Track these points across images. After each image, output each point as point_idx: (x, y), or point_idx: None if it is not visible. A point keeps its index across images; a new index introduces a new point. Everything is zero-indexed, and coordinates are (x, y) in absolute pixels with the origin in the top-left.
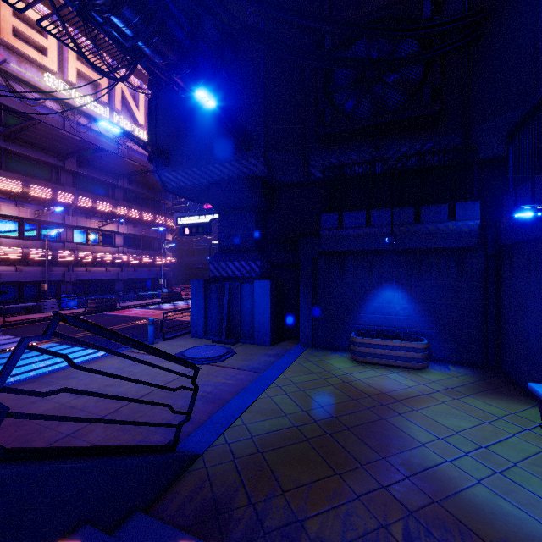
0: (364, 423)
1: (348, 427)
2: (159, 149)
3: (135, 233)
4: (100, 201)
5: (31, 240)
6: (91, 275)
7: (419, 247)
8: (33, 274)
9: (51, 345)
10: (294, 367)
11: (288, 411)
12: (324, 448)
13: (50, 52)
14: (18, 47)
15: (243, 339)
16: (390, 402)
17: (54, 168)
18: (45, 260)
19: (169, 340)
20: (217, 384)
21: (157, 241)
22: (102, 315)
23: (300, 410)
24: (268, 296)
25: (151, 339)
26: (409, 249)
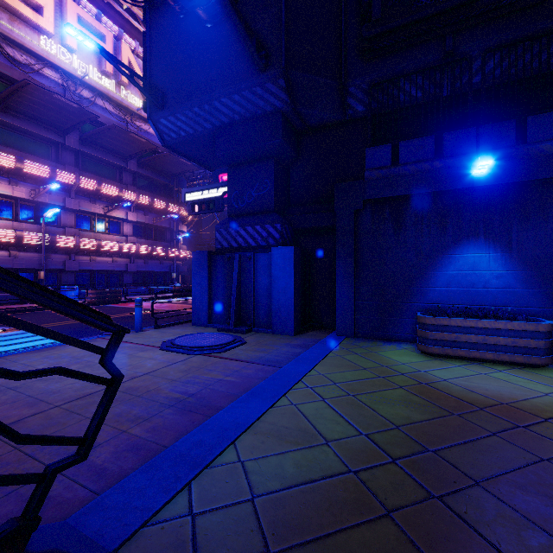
0: (507, 468)
1: (475, 479)
2: (152, 85)
3: (146, 221)
4: (105, 184)
5: (27, 223)
6: (96, 265)
7: (526, 179)
8: (29, 261)
9: (18, 333)
10: (331, 359)
11: (331, 433)
12: (444, 547)
13: (46, 12)
14: (8, 1)
15: (258, 327)
16: (532, 422)
17: (54, 146)
18: (41, 245)
19: (163, 328)
20: (208, 382)
21: (170, 232)
22: (102, 306)
23: (354, 432)
24: (291, 268)
25: (137, 324)
26: (507, 185)
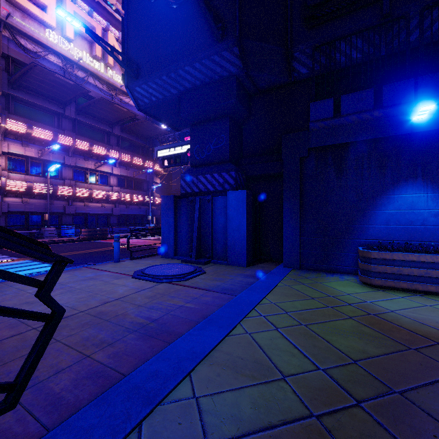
0: None
1: None
2: (128, 58)
3: (127, 175)
4: (95, 145)
5: (36, 176)
6: (89, 209)
7: None
8: (37, 206)
9: (23, 262)
10: (280, 289)
11: (287, 367)
12: None
13: (50, 10)
14: (21, 2)
15: (215, 259)
16: None
17: (57, 116)
18: (46, 193)
19: (137, 259)
20: (170, 308)
21: (147, 183)
22: (92, 242)
23: (311, 366)
24: (244, 209)
25: (116, 256)
26: None
